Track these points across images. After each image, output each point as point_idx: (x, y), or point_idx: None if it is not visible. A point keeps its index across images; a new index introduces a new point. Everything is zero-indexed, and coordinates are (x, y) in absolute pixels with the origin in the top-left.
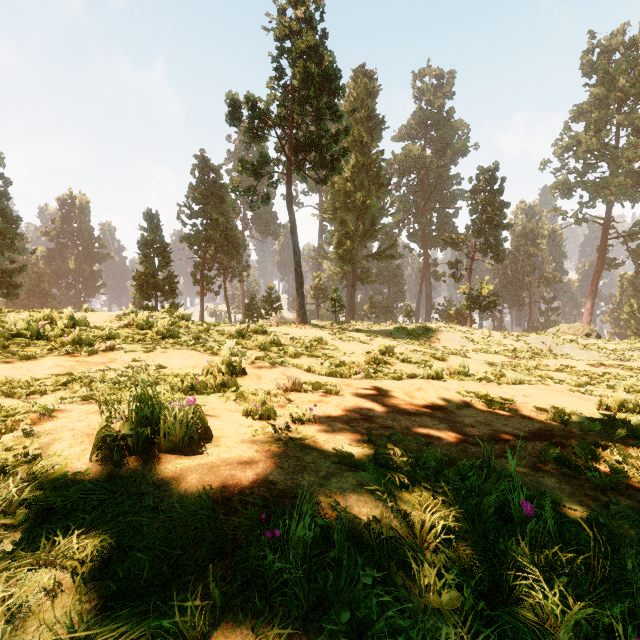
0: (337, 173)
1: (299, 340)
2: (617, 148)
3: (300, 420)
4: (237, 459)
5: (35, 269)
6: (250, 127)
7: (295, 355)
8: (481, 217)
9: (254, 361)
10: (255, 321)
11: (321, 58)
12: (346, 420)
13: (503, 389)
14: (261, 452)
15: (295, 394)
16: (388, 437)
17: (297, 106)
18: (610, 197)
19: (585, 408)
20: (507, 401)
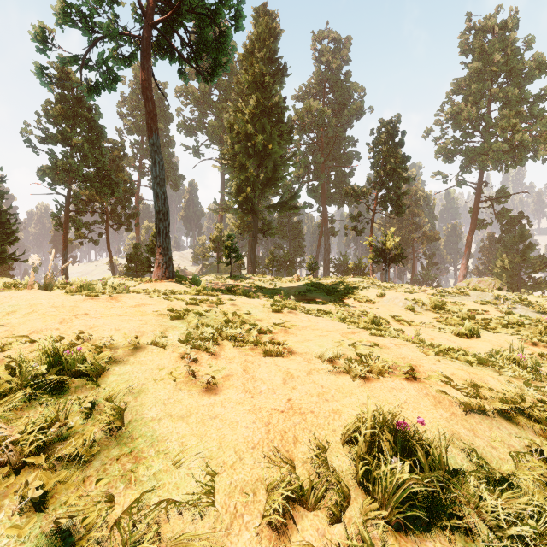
0: (226, 53)
1: None
2: (491, 119)
3: None
4: None
5: None
6: None
7: None
8: (384, 169)
9: None
10: (136, 275)
11: None
12: None
13: None
14: None
15: None
16: None
17: None
18: (487, 162)
19: None
20: None
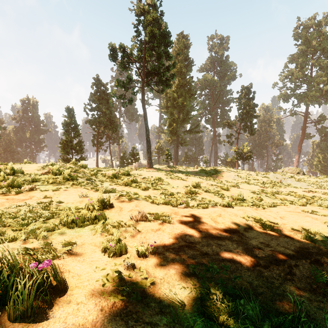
0: (169, 87)
1: (148, 179)
2: (311, 77)
3: (144, 254)
4: (80, 326)
5: (8, 137)
6: (122, 62)
7: (145, 189)
8: (243, 111)
9: (118, 198)
10: (125, 165)
11: (160, 25)
12: (176, 248)
13: (267, 212)
14: (105, 311)
15: (142, 223)
16: (207, 269)
17: (147, 51)
18: (308, 102)
19: (321, 228)
20: (273, 223)
